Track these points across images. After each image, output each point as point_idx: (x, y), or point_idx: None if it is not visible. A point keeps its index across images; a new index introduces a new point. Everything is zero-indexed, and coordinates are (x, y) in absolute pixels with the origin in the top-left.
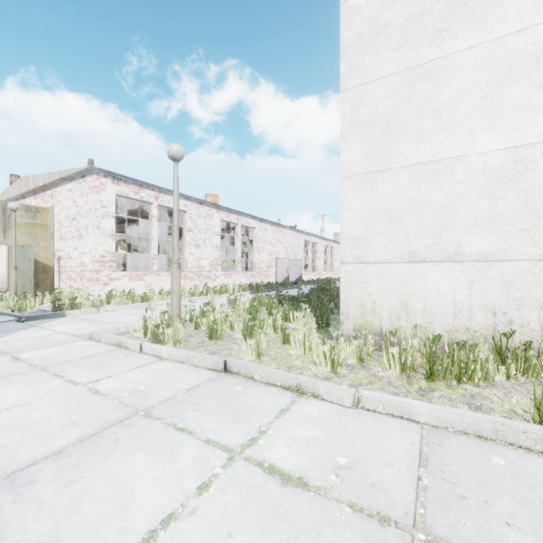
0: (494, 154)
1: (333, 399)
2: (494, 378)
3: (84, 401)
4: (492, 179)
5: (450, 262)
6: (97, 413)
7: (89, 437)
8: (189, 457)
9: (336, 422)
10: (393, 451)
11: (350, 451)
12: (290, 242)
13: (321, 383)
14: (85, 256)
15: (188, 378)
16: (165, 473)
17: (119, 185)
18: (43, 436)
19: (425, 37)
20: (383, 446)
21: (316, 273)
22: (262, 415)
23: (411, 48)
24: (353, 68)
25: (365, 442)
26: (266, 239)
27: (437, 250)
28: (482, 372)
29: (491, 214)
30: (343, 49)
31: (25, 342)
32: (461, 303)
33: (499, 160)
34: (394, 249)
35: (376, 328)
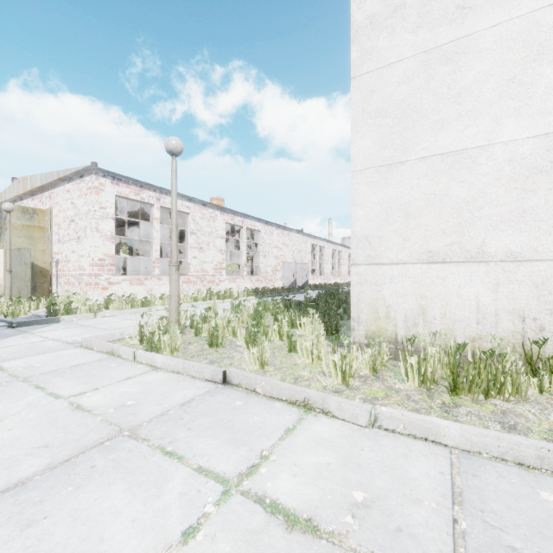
0: (522, 143)
1: (346, 416)
2: (526, 392)
3: (62, 418)
4: (520, 170)
5: (472, 263)
6: (75, 433)
7: (61, 463)
8: (176, 491)
9: (350, 444)
10: (419, 483)
11: (369, 483)
12: (297, 245)
13: (331, 398)
14: (83, 259)
15: (183, 391)
16: (144, 511)
17: (118, 185)
18: (7, 462)
19: (445, 16)
20: (407, 476)
21: (323, 278)
22: (264, 435)
23: (430, 29)
24: (365, 52)
25: (385, 471)
26: (272, 243)
27: (458, 250)
28: (513, 386)
29: (520, 209)
30: (354, 32)
31: (12, 349)
32: (486, 307)
33: (528, 149)
34: (411, 249)
35: (390, 335)
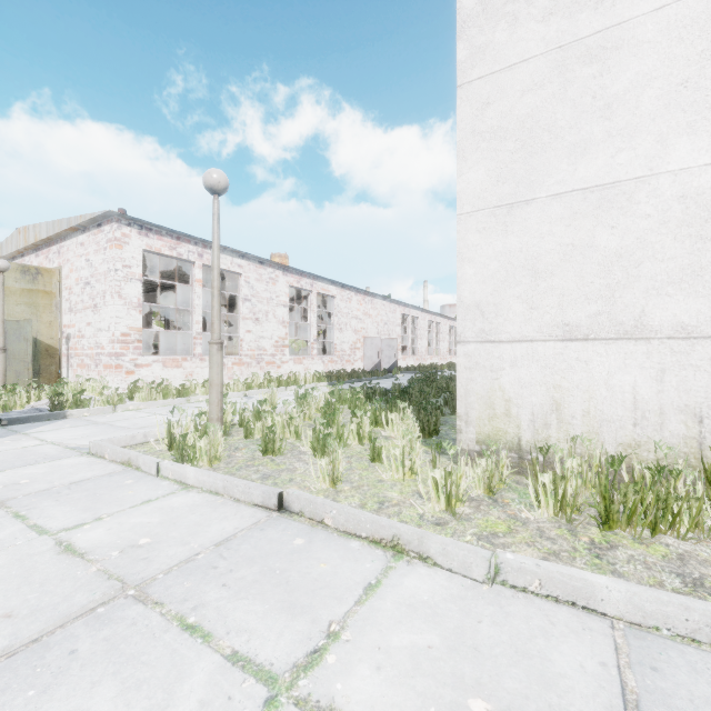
0: (699, 172)
1: (454, 565)
2: None
3: (41, 568)
4: (696, 210)
5: (627, 340)
6: (55, 593)
7: (26, 645)
8: (194, 697)
9: (461, 612)
10: (571, 684)
11: (492, 684)
12: (382, 316)
13: (432, 538)
14: (101, 334)
15: (222, 522)
16: None
17: (148, 237)
18: None
19: None
20: (550, 671)
21: (416, 358)
22: (334, 597)
23: (567, 15)
24: (476, 50)
25: (516, 660)
26: (350, 312)
27: (607, 322)
28: (693, 518)
29: (695, 264)
30: (460, 23)
31: None
32: (646, 403)
33: (708, 181)
34: (540, 321)
35: (511, 440)
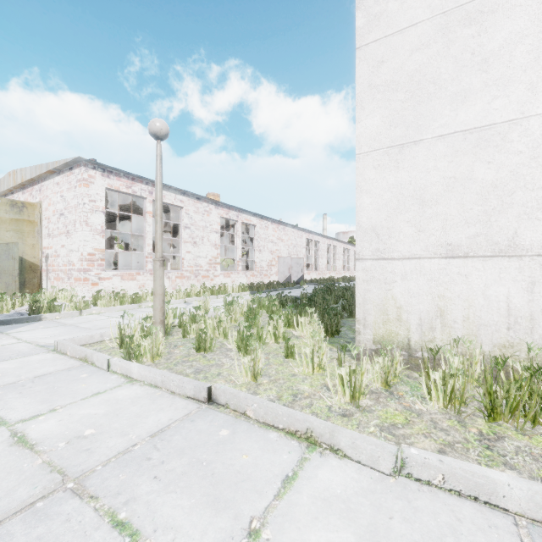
0: None
1: (362, 458)
2: None
3: None
4: None
5: (502, 257)
6: None
7: None
8: None
9: (372, 507)
10: None
11: None
12: (292, 240)
13: (342, 432)
14: (72, 254)
15: (158, 414)
16: None
17: (109, 178)
18: None
19: None
20: None
21: (318, 272)
22: (255, 490)
23: None
24: (372, 18)
25: None
26: (267, 237)
27: (484, 242)
28: None
29: None
30: None
31: None
32: (519, 310)
33: None
34: (426, 242)
35: (402, 340)
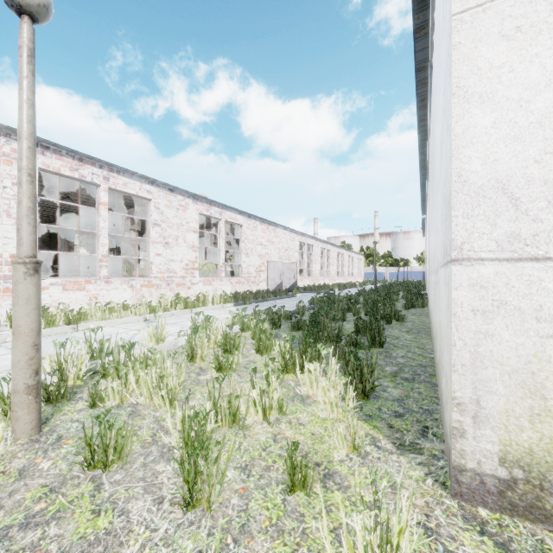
0: None
1: None
2: None
3: None
4: None
5: None
6: None
7: None
8: None
9: None
10: None
11: None
12: (283, 243)
13: None
14: None
15: None
16: None
17: (44, 155)
18: None
19: None
20: None
21: (311, 279)
22: None
23: None
24: None
25: None
26: (256, 239)
27: None
28: None
29: None
30: None
31: None
32: None
33: None
34: None
35: None
